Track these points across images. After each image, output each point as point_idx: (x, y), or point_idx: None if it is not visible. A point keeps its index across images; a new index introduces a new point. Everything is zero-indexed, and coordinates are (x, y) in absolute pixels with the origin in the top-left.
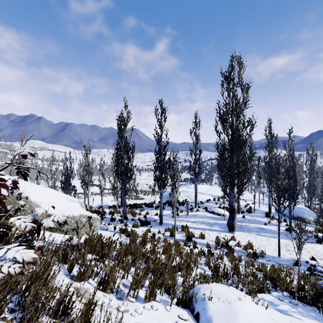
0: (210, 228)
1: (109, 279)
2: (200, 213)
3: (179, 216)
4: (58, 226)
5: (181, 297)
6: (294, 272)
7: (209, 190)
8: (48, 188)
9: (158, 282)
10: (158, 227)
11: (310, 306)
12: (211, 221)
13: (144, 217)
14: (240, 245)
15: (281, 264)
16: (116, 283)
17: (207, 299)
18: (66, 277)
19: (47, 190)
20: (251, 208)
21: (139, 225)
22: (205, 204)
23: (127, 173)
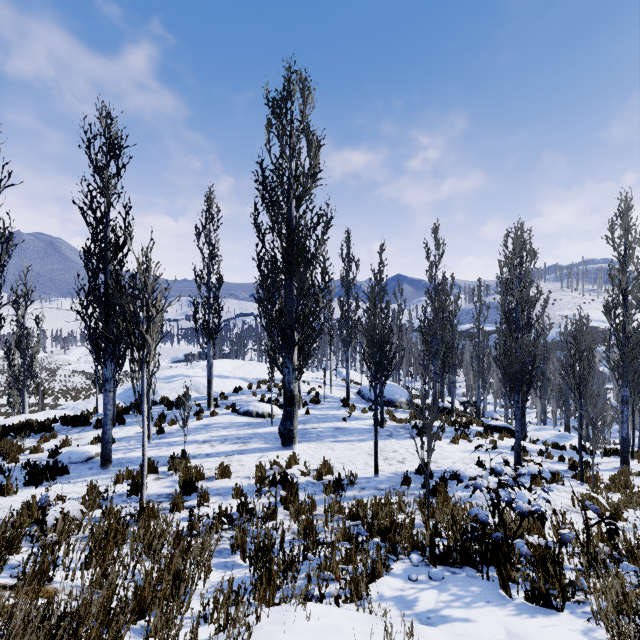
0: (243, 448)
1: None
2: (219, 419)
3: (167, 434)
4: None
5: None
6: (414, 500)
7: (239, 369)
8: None
9: None
10: (94, 477)
11: (461, 567)
12: (245, 432)
13: (50, 455)
14: (308, 470)
15: (384, 489)
16: None
17: None
18: None
19: None
20: (318, 395)
21: (15, 486)
22: (230, 398)
23: None
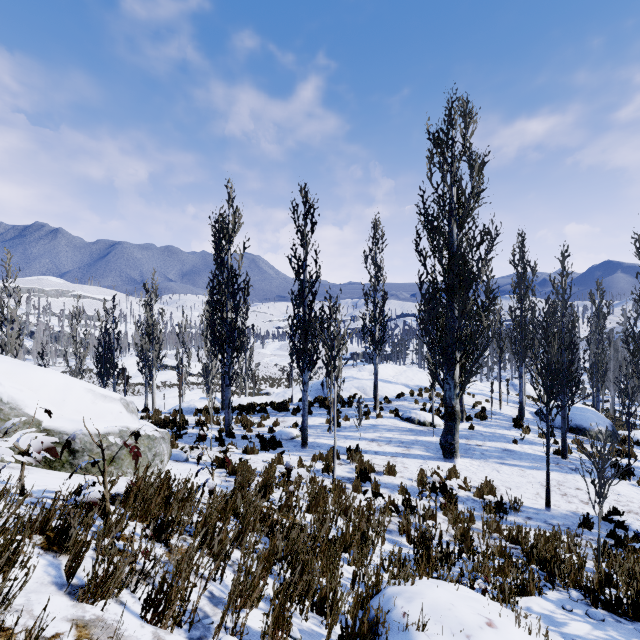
0: (406, 452)
1: (172, 593)
2: (384, 421)
3: (343, 428)
4: (67, 456)
5: (351, 623)
6: (587, 544)
7: (401, 375)
8: (47, 370)
9: (296, 591)
10: (298, 453)
11: (631, 621)
12: (408, 437)
13: (269, 431)
14: (469, 486)
15: (555, 524)
16: (192, 597)
17: (414, 627)
18: (57, 591)
19: (46, 373)
20: (484, 410)
21: (257, 450)
22: (393, 402)
23: (233, 339)
